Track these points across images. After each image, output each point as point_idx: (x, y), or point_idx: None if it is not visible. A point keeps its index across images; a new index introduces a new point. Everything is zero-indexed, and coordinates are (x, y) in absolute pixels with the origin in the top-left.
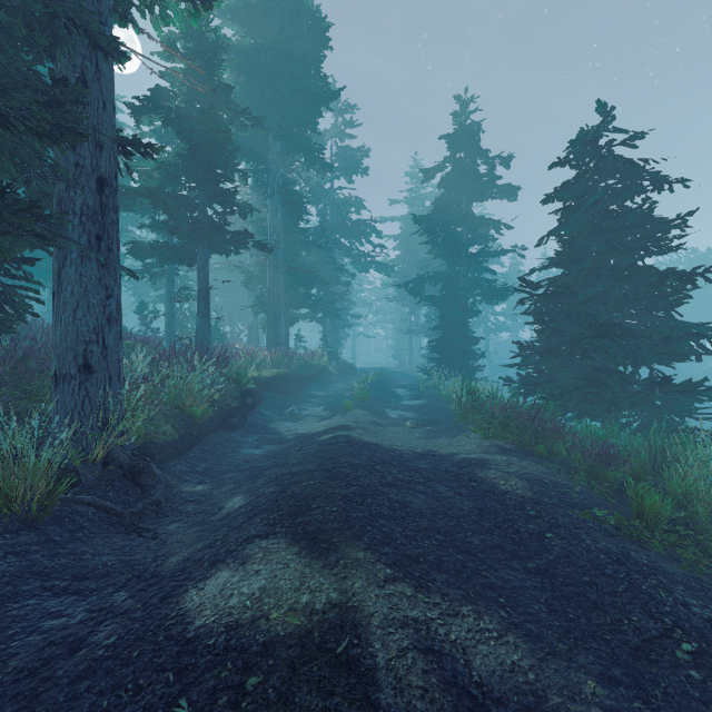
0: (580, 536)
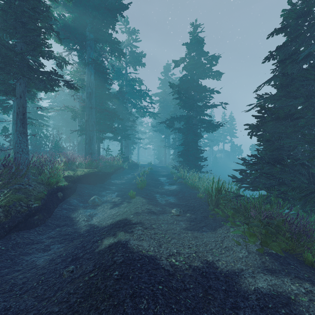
0: None
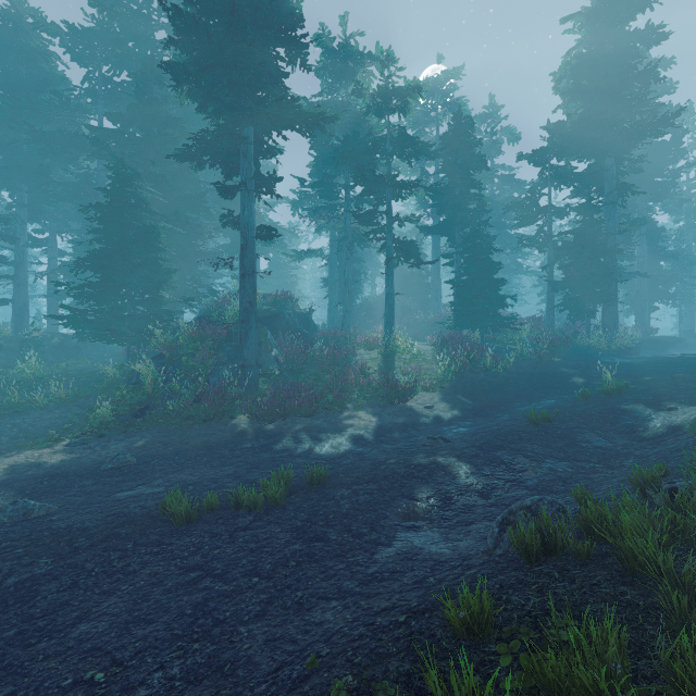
0: None
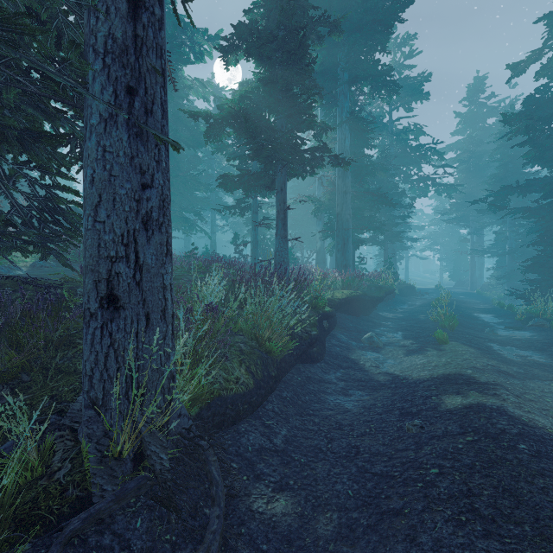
0: None
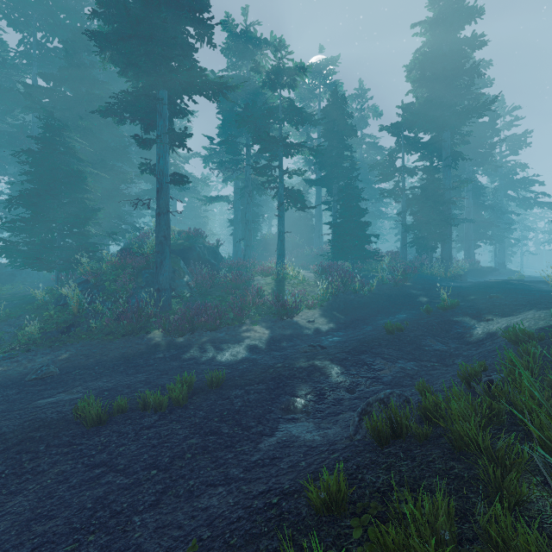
0: None
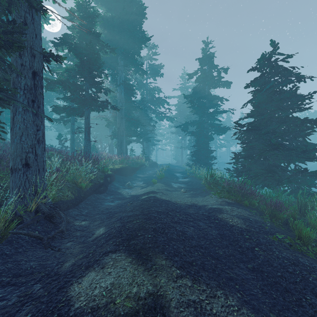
0: (272, 250)
